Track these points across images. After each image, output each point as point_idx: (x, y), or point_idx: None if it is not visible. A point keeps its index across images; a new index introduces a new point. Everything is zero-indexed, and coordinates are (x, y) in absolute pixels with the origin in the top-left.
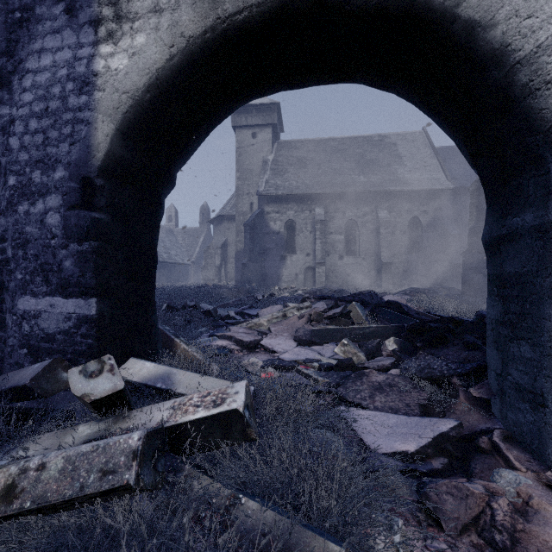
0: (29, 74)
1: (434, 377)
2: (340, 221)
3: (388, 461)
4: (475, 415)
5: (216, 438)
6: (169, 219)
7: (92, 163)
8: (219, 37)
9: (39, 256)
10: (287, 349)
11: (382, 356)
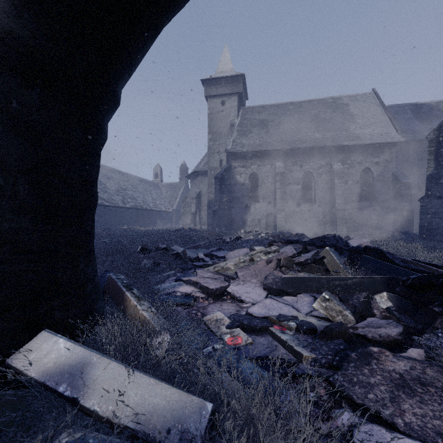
0: None
1: None
2: (297, 173)
3: None
4: None
5: None
6: (156, 176)
7: None
8: None
9: None
10: (256, 299)
11: (375, 317)
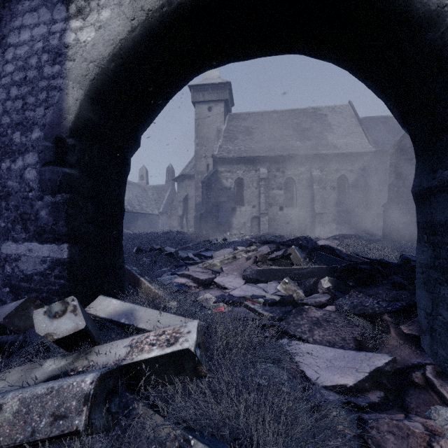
0: (11, 48)
1: (366, 313)
2: (280, 178)
3: (329, 395)
4: (406, 350)
5: (170, 375)
6: (141, 178)
7: (64, 124)
8: (175, 11)
9: (19, 207)
10: (236, 286)
11: (318, 293)
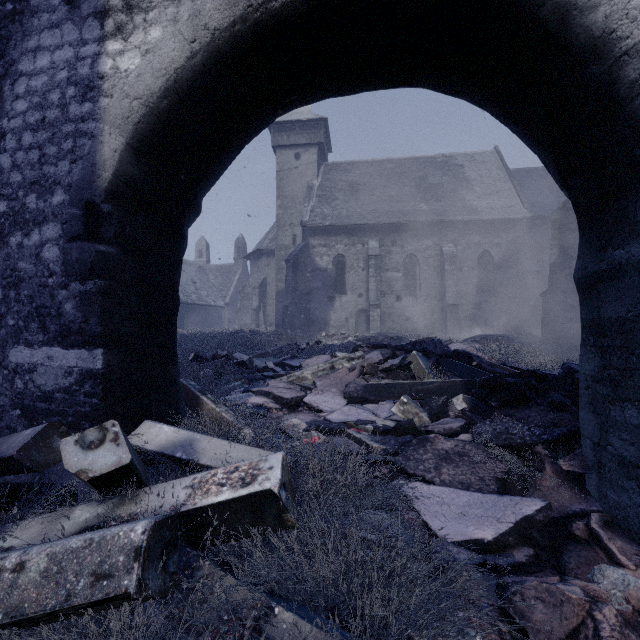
0: (23, 78)
1: (513, 444)
2: (397, 256)
3: (460, 553)
4: (566, 493)
5: (245, 525)
6: (199, 254)
7: (97, 185)
8: (251, 30)
9: (34, 298)
10: (335, 408)
11: (449, 417)
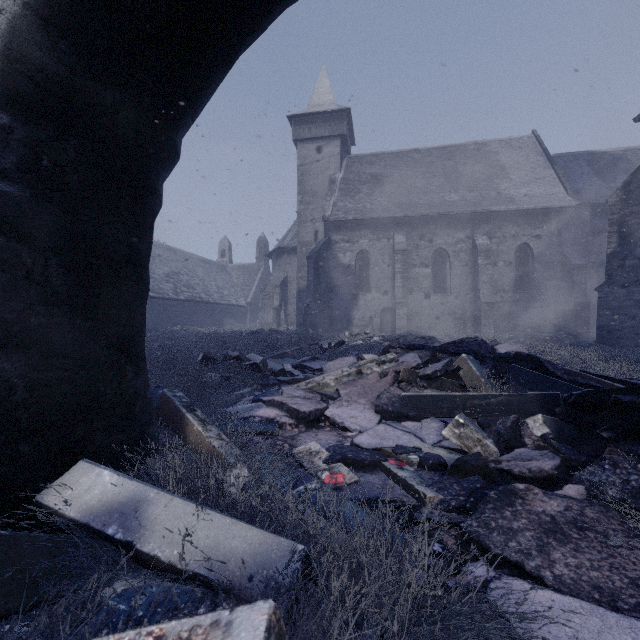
0: None
1: None
2: (426, 250)
3: None
4: None
5: None
6: (222, 254)
7: None
8: None
9: None
10: (365, 426)
11: (526, 447)
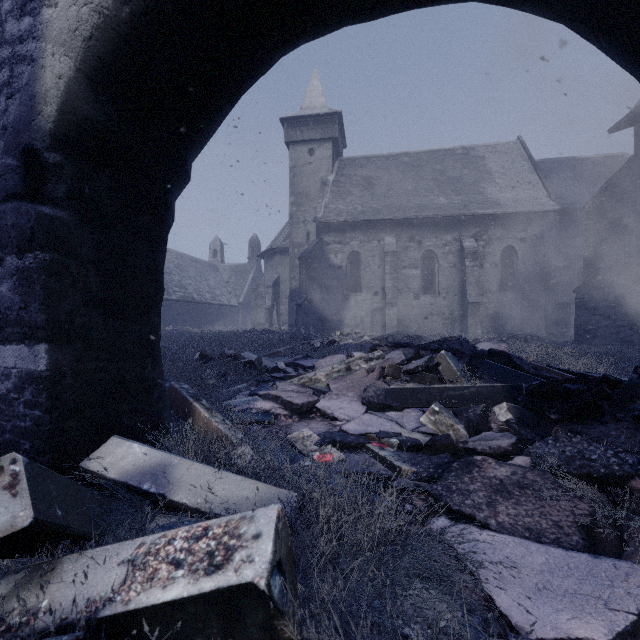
0: None
1: (594, 475)
2: (415, 252)
3: None
4: None
5: (212, 638)
6: (214, 254)
7: (38, 124)
8: None
9: None
10: (353, 416)
11: (492, 431)
